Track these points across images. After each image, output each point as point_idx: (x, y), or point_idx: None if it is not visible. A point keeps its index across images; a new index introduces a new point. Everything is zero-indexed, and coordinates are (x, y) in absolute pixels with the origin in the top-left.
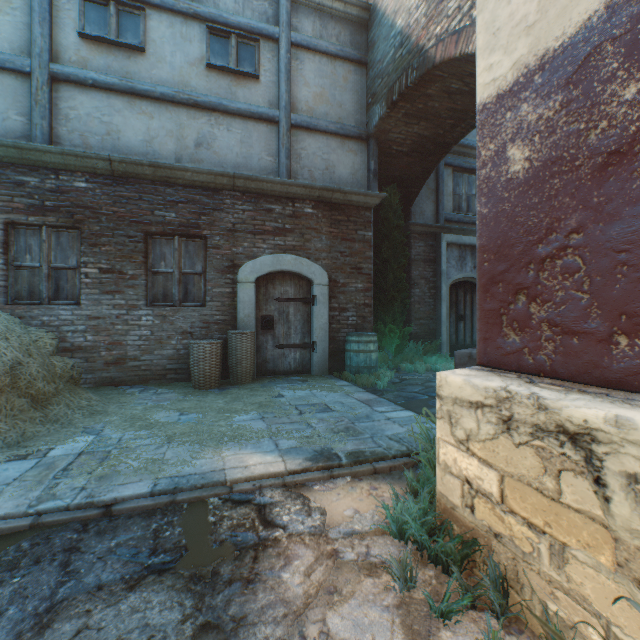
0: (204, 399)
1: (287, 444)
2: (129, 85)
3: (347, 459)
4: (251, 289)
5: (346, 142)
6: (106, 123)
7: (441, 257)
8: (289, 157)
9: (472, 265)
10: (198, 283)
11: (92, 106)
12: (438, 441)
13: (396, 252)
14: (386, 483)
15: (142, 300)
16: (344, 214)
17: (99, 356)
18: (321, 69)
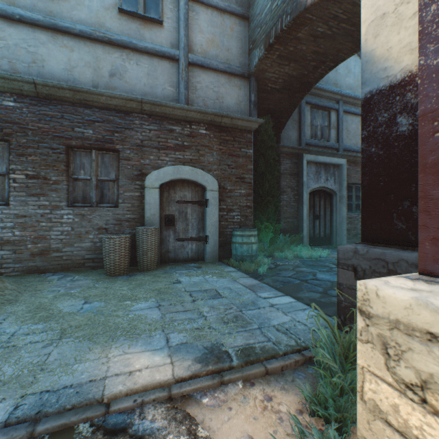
0: (111, 286)
1: (178, 339)
2: (52, 22)
3: (238, 359)
4: (156, 193)
5: (232, 79)
6: (32, 53)
7: (303, 171)
8: (187, 88)
9: (325, 178)
10: (112, 188)
11: (19, 38)
12: (362, 371)
13: (270, 167)
14: (280, 389)
15: (64, 201)
16: (231, 135)
17: (26, 248)
18: (213, 20)
